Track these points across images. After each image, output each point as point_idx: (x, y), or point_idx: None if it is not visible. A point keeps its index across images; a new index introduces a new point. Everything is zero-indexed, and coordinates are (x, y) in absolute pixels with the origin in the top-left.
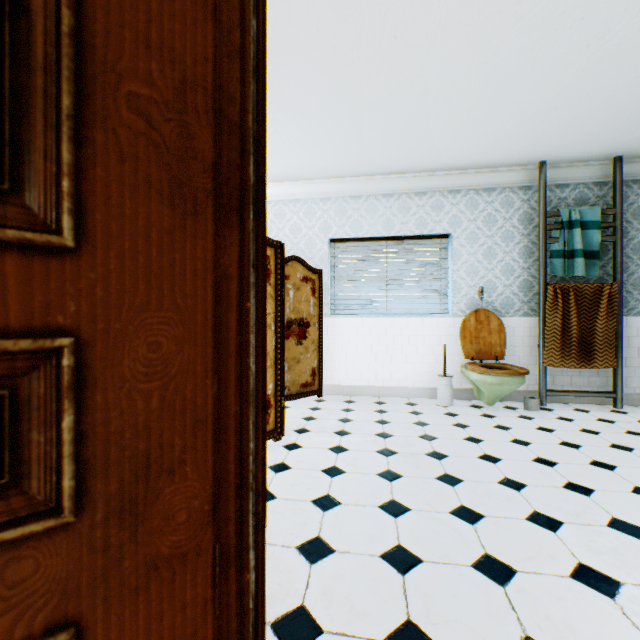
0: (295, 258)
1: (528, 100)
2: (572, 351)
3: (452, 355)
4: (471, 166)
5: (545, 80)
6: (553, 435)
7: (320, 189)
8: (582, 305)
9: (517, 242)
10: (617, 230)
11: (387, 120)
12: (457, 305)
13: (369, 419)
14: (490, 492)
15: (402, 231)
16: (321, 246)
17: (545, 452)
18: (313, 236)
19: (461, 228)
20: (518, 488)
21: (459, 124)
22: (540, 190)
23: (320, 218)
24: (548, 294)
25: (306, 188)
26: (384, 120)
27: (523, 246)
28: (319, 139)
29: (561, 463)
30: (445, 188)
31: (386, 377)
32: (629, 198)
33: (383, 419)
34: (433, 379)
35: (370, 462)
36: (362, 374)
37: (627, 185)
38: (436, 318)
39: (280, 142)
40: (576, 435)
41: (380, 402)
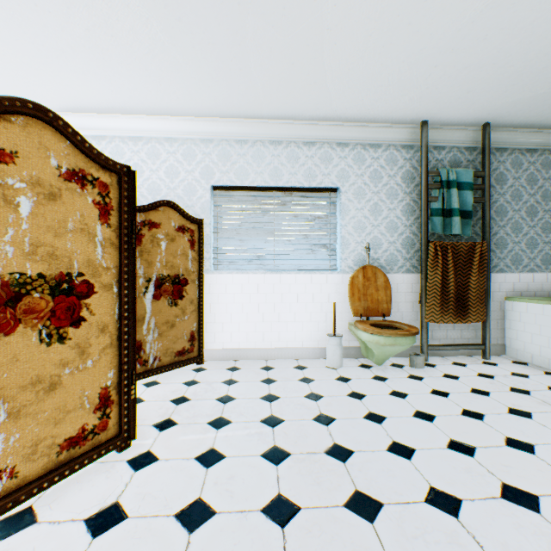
0: (168, 203)
1: (430, 32)
2: (450, 306)
3: (341, 312)
4: (360, 118)
5: (453, 3)
6: (451, 401)
7: (201, 128)
8: (458, 262)
9: (401, 200)
10: (486, 192)
11: (276, 35)
12: (345, 261)
13: (255, 395)
14: (424, 528)
15: (291, 182)
16: (202, 193)
17: (455, 430)
18: (193, 181)
19: (349, 182)
20: (454, 510)
21: (355, 56)
22: (422, 149)
23: (201, 161)
24: (430, 251)
25: (184, 125)
26: (272, 34)
27: (406, 204)
28: (193, 53)
29: (479, 448)
30: (334, 140)
31: (274, 338)
32: (493, 164)
33: (271, 393)
34: (322, 338)
35: (253, 481)
36: (248, 336)
37: (491, 152)
38: (325, 274)
39: (142, 50)
40: (471, 399)
41: (268, 367)
